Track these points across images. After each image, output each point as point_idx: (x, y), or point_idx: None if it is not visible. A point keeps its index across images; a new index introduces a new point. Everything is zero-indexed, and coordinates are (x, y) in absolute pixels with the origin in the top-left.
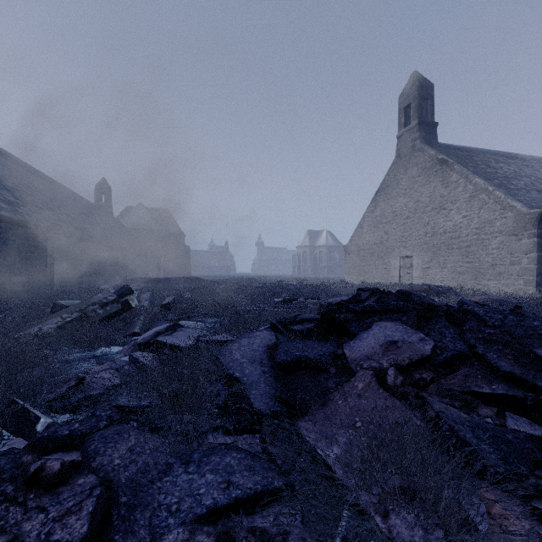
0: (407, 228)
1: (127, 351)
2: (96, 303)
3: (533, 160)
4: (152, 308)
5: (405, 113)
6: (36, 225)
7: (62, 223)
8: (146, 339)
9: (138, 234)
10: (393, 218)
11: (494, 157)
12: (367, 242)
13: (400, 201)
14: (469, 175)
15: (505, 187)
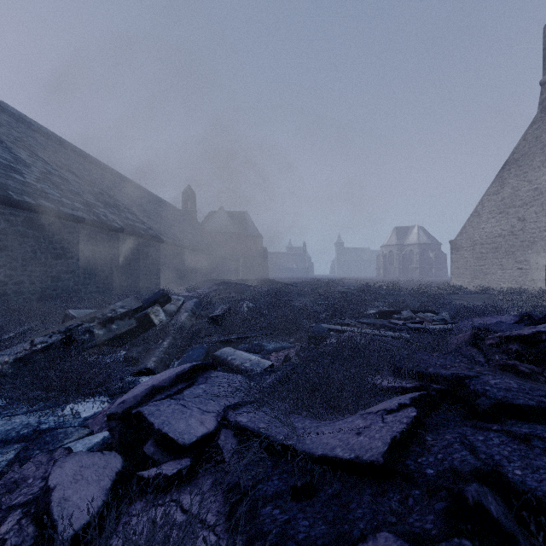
0: None
1: (101, 420)
2: (95, 319)
3: None
4: (191, 323)
5: None
6: (110, 226)
7: (140, 224)
8: (126, 403)
9: (219, 237)
10: (533, 199)
11: None
12: (487, 234)
13: None
14: None
15: None
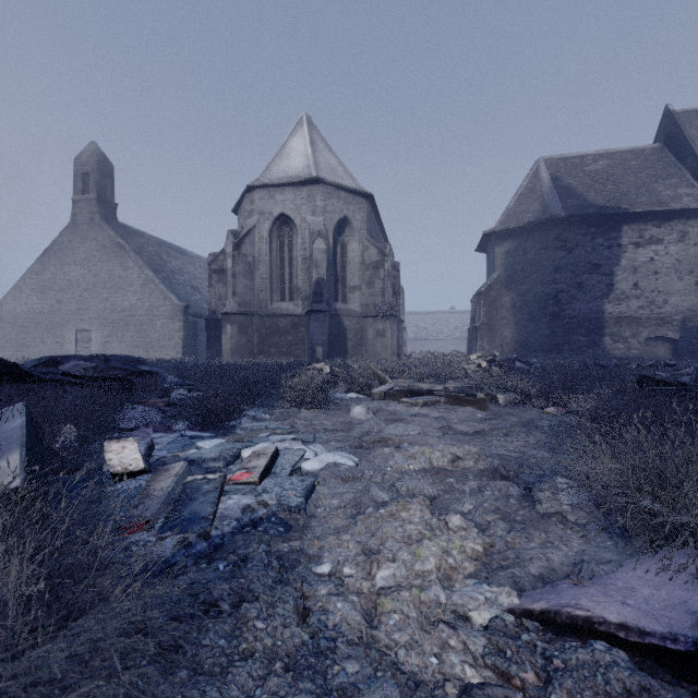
0: (86, 300)
1: None
2: None
3: (197, 258)
4: None
5: (83, 179)
6: None
7: None
8: None
9: None
10: (68, 287)
11: (167, 249)
12: (30, 310)
13: (78, 270)
14: (143, 266)
15: (170, 281)
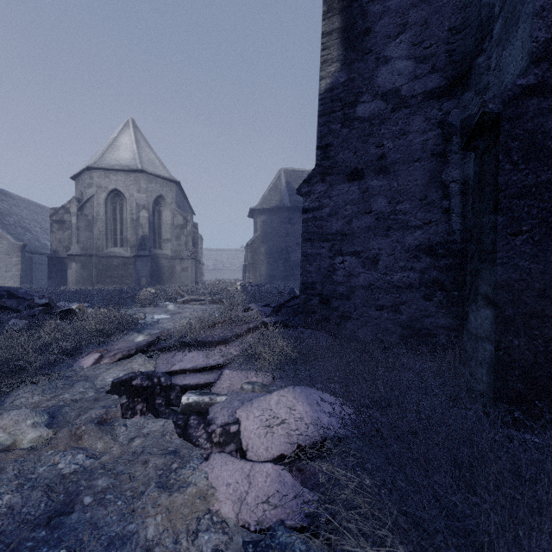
0: None
1: None
2: None
3: (20, 200)
4: None
5: None
6: None
7: None
8: None
9: None
10: None
11: None
12: None
13: None
14: None
15: (2, 222)
